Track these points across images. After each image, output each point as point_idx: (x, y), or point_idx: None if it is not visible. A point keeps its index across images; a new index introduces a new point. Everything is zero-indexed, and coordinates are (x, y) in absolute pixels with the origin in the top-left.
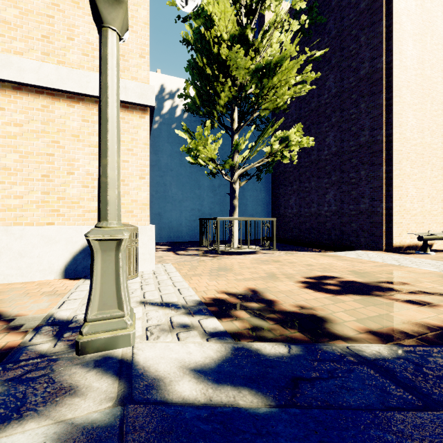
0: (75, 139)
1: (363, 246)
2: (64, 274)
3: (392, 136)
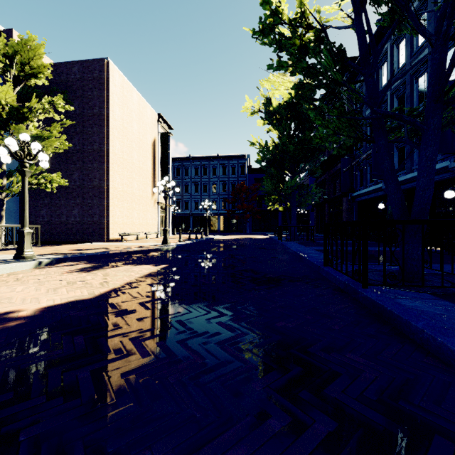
0: None
1: (96, 241)
2: None
3: (109, 186)
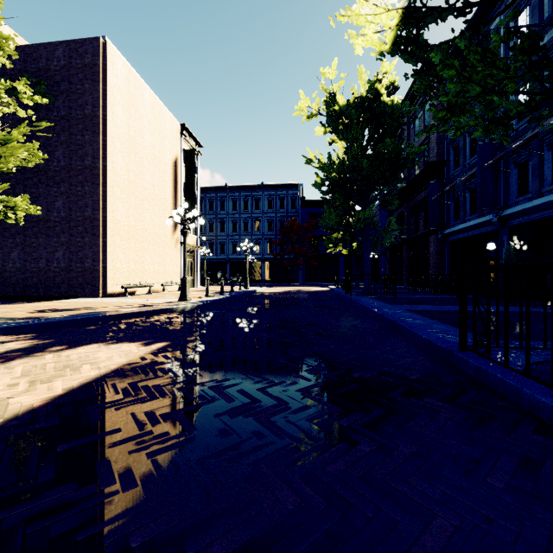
0: None
1: (88, 295)
2: None
3: (107, 217)
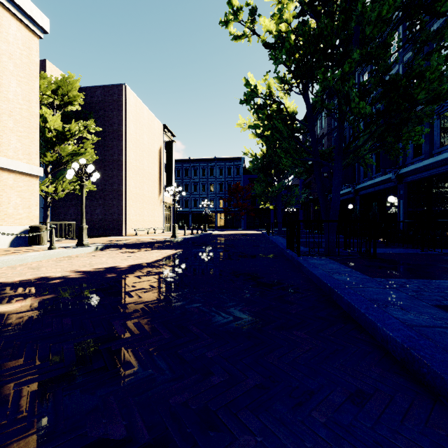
0: (11, 189)
1: (115, 235)
2: (10, 246)
3: (126, 189)
